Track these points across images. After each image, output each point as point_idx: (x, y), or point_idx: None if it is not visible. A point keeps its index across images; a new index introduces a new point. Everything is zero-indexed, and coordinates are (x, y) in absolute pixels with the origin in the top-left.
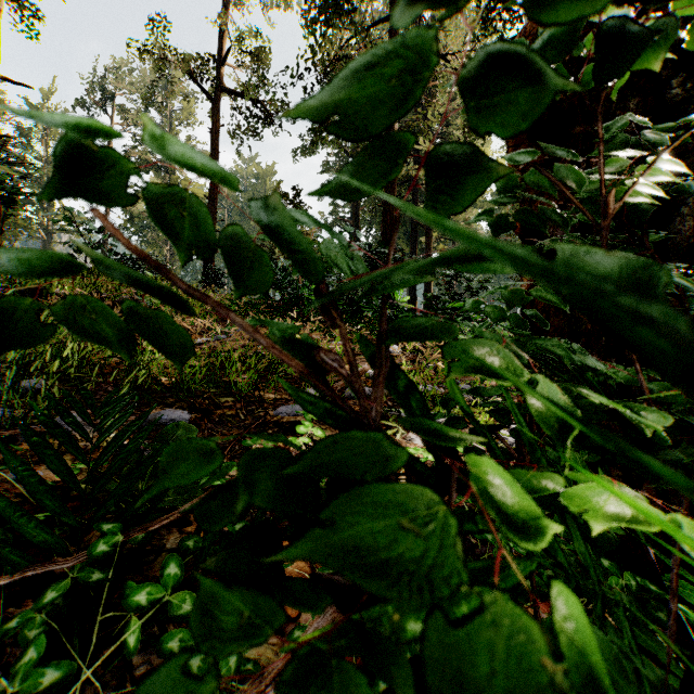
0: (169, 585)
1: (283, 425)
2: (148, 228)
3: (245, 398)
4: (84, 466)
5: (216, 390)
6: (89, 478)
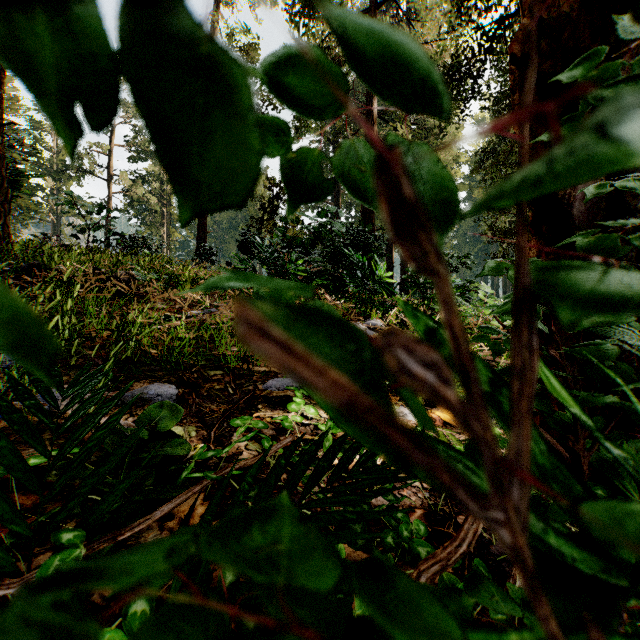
0: (134, 628)
1: (272, 400)
2: (146, 211)
3: (234, 371)
4: (53, 453)
5: (205, 363)
6: (61, 466)
